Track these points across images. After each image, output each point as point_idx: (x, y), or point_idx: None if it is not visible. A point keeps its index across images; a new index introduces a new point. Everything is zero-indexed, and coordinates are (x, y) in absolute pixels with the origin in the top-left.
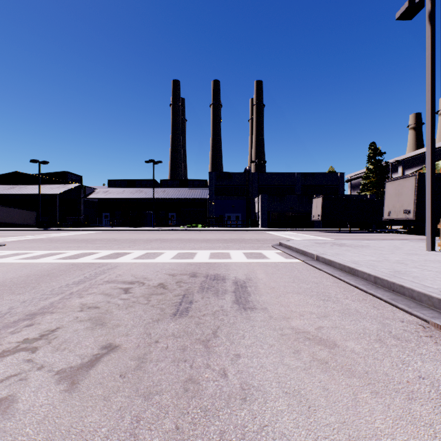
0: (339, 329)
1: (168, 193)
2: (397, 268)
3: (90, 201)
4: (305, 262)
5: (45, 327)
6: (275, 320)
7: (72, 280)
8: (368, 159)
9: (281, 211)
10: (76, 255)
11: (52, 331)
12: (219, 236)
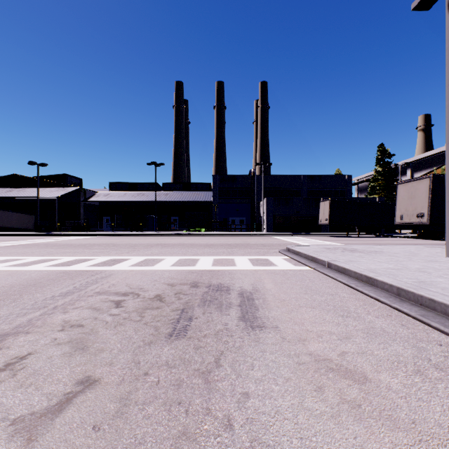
0: (367, 356)
1: (170, 196)
2: (420, 277)
3: (90, 205)
4: (316, 269)
5: (14, 353)
6: (289, 343)
7: (60, 290)
8: (377, 161)
9: (287, 214)
10: (69, 262)
11: (20, 359)
12: (223, 241)
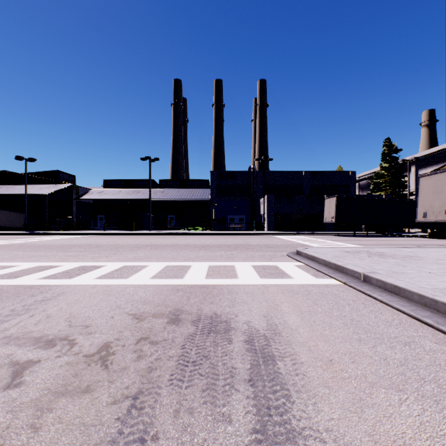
0: None
1: (167, 193)
2: None
3: (84, 202)
4: (349, 285)
5: None
6: None
7: None
8: (383, 157)
9: (289, 212)
10: (22, 271)
11: None
12: (221, 241)
